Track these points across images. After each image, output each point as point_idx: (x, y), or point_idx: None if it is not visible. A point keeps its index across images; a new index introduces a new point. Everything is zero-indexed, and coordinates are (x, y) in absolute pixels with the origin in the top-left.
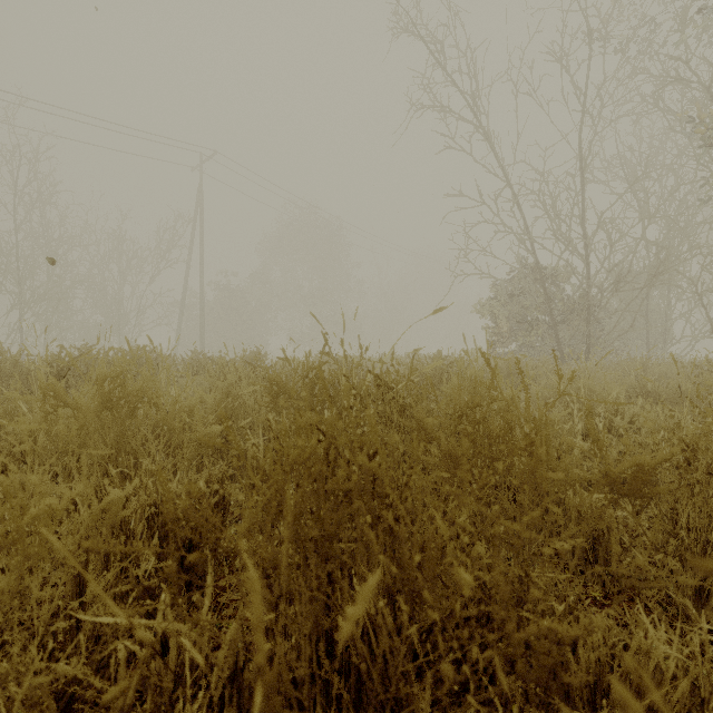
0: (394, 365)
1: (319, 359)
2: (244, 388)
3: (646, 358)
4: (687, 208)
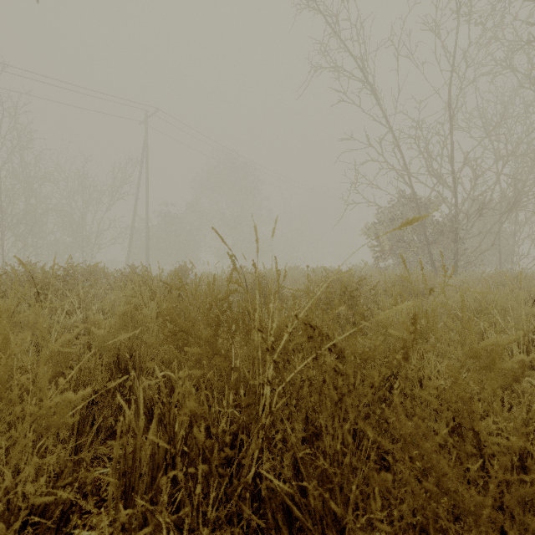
0: (299, 277)
1: (236, 272)
2: (148, 313)
3: (519, 272)
4: (532, 150)
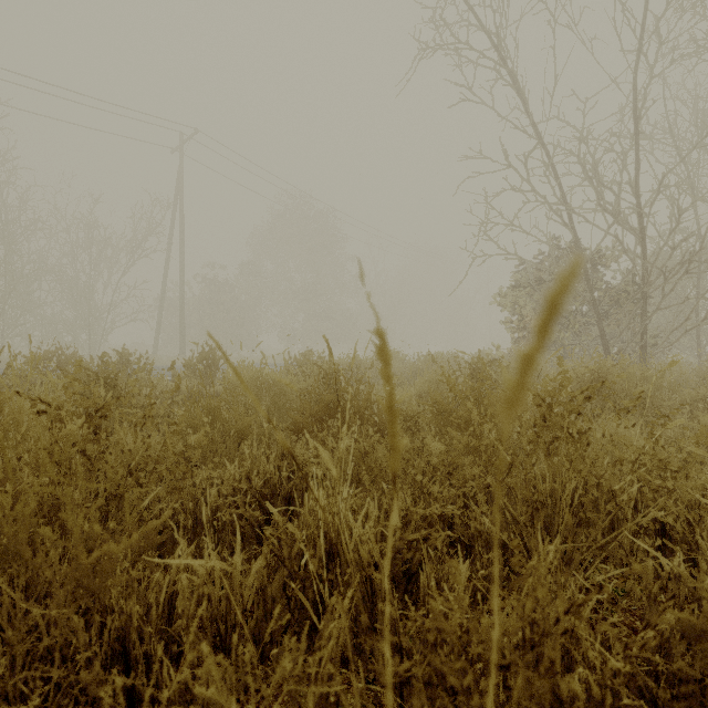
0: (400, 369)
1: (297, 362)
2: None
3: None
4: None
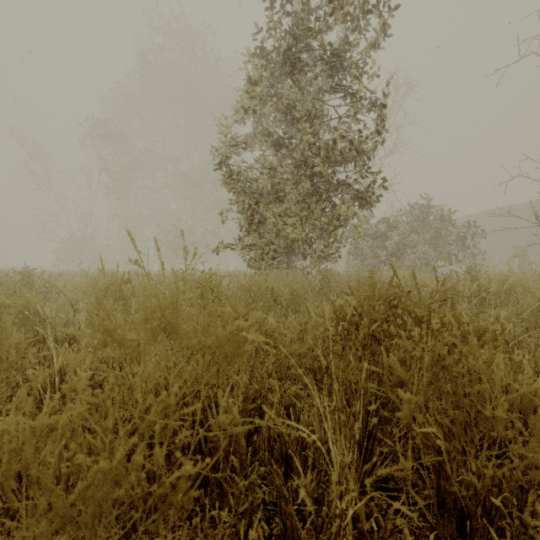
0: None
1: None
2: None
3: None
4: None
